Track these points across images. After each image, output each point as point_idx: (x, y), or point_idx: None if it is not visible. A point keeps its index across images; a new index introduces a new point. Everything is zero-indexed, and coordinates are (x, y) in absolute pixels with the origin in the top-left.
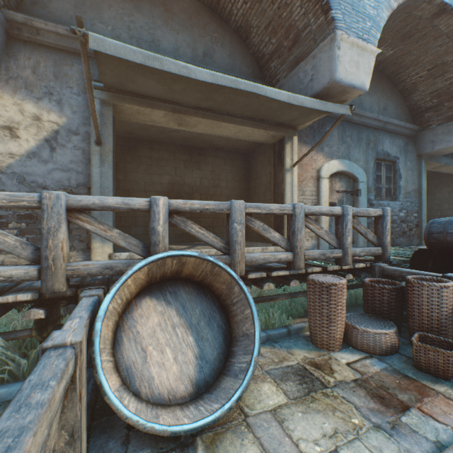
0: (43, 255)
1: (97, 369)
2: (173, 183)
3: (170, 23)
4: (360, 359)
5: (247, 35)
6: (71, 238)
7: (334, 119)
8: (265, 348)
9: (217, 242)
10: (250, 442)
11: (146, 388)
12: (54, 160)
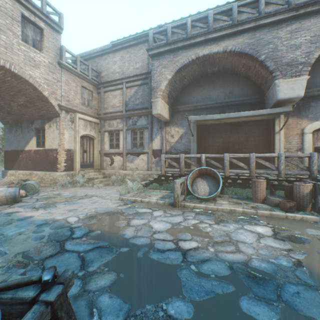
0: (180, 167)
1: (188, 185)
2: (224, 141)
3: (215, 87)
4: (263, 205)
5: (249, 78)
6: (185, 164)
7: (318, 96)
8: (234, 199)
9: (219, 166)
10: (213, 203)
11: (197, 194)
12: (181, 142)
